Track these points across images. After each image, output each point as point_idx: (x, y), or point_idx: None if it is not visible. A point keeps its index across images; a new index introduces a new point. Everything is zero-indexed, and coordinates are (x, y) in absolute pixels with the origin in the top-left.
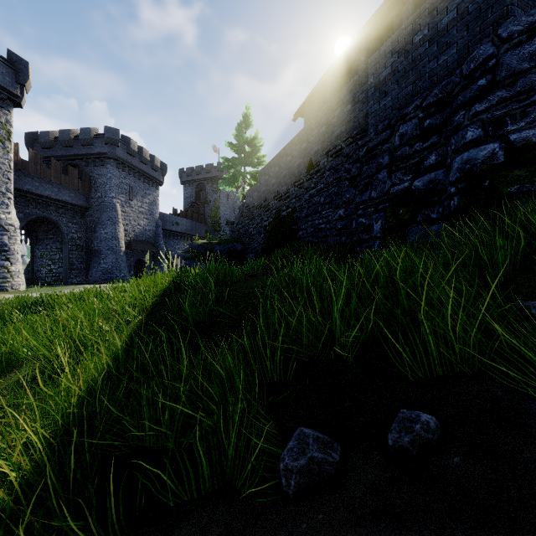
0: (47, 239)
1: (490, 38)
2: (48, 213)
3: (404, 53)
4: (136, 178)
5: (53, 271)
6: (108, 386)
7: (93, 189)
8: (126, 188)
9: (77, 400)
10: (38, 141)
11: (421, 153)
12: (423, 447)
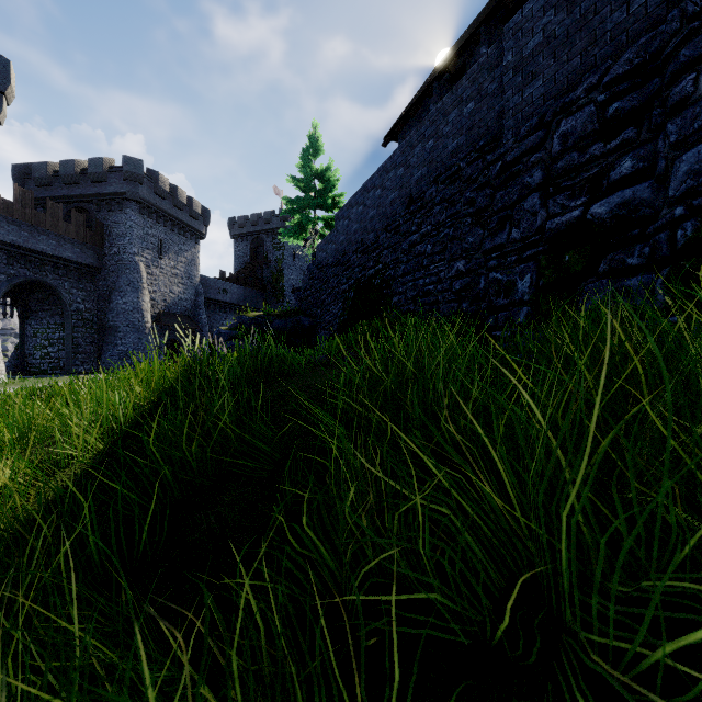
0: (42, 311)
1: None
2: (43, 274)
3: (565, 5)
4: (167, 229)
5: (50, 356)
6: None
7: (107, 243)
8: (154, 241)
9: None
10: (31, 175)
11: (603, 160)
12: None
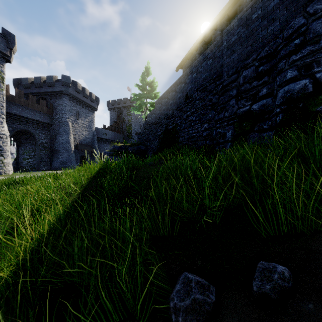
0: (26, 143)
1: (302, 14)
2: (27, 127)
3: (245, 26)
4: (80, 106)
5: (30, 163)
6: (51, 239)
7: (54, 113)
8: (75, 112)
9: (32, 247)
10: (21, 83)
11: (257, 88)
12: (281, 293)
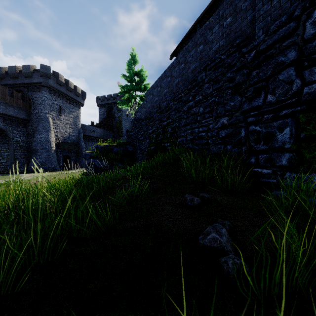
0: None
1: None
2: None
3: None
4: (63, 101)
5: (2, 164)
6: None
7: (32, 107)
8: (57, 107)
9: None
10: None
11: None
12: None
